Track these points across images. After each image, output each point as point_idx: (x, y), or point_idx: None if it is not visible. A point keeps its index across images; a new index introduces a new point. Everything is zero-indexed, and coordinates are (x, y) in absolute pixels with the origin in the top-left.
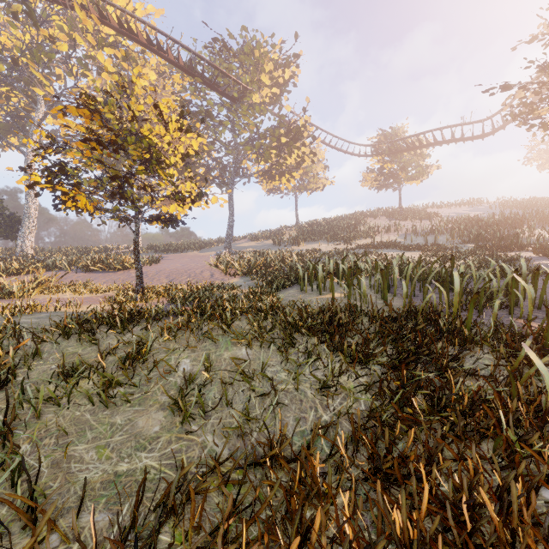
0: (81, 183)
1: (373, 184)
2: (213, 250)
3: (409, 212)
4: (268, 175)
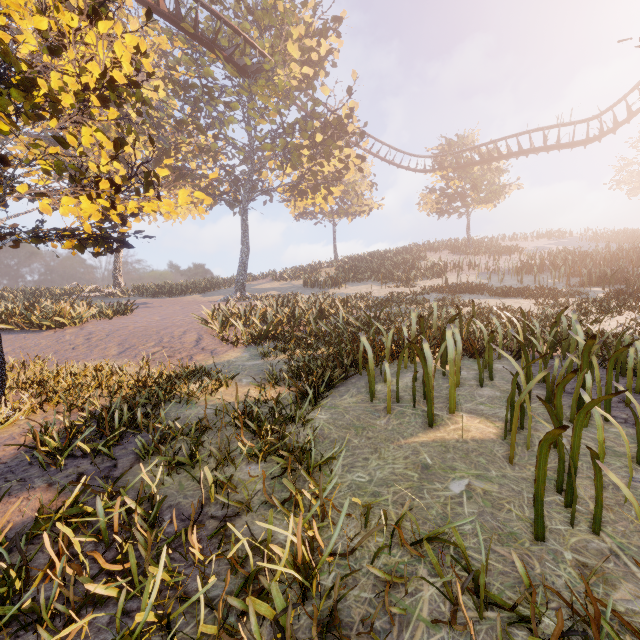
0: None
1: (433, 208)
2: (221, 293)
3: (480, 245)
4: (298, 190)
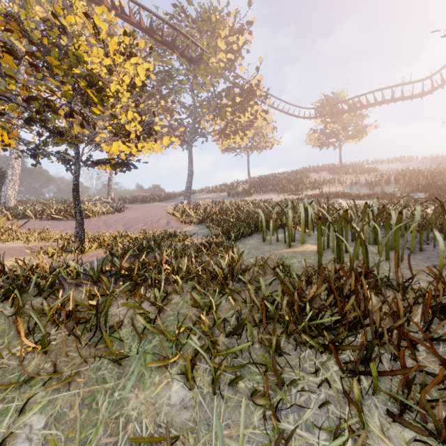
0: (4, 113)
1: (316, 142)
2: (175, 201)
3: (349, 167)
4: (224, 133)
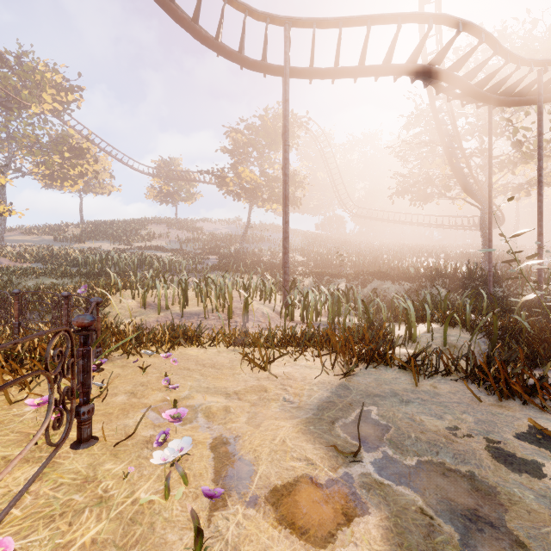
0: None
1: (156, 198)
2: None
3: (184, 224)
4: (49, 177)
